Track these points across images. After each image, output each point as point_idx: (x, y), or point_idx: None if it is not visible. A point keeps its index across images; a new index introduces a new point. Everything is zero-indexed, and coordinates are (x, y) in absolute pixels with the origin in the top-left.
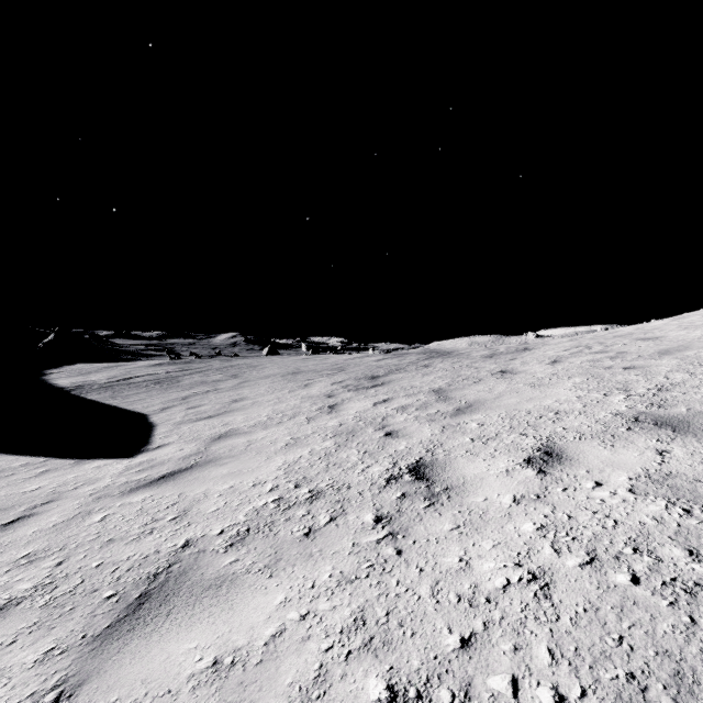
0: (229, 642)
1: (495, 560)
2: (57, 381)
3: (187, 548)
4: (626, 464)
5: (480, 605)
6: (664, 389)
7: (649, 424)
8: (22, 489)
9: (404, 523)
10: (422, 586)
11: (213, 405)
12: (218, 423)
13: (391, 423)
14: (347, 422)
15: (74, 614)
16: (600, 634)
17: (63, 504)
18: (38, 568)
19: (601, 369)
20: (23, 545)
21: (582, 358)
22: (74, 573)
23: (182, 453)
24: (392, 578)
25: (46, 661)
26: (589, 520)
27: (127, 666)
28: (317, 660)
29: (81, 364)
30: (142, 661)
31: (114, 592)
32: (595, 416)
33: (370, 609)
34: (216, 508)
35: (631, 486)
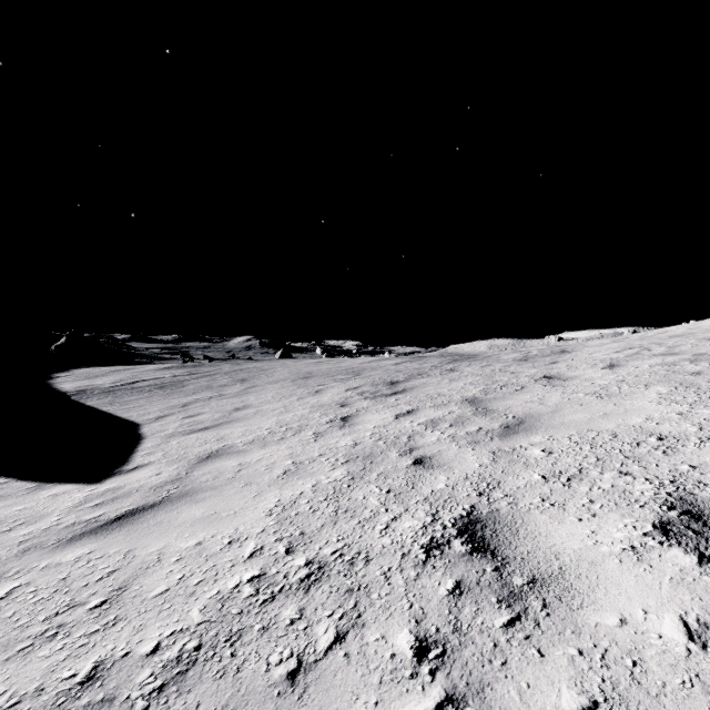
0: None
1: None
2: (62, 385)
3: (88, 688)
4: None
5: None
6: None
7: None
8: None
9: (473, 668)
10: None
11: (213, 414)
12: (211, 437)
13: (420, 444)
14: (363, 441)
15: None
16: None
17: None
18: None
19: (687, 375)
20: None
21: (648, 361)
22: None
23: (158, 478)
24: None
25: None
26: None
27: None
28: None
29: (92, 367)
30: None
31: None
32: None
33: None
34: (166, 586)
35: None
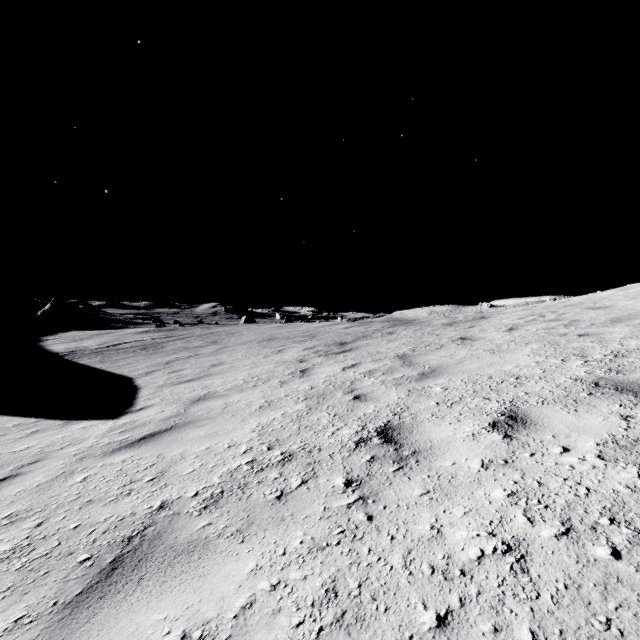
0: (198, 613)
1: (468, 529)
2: (52, 347)
3: (162, 510)
4: (592, 429)
5: (455, 578)
6: (620, 355)
7: (610, 389)
8: (12, 449)
9: (374, 487)
10: (394, 555)
11: (194, 370)
12: (197, 386)
13: (359, 387)
14: (318, 386)
15: (47, 579)
16: (585, 615)
17: (48, 464)
18: (19, 529)
19: (556, 336)
20: (7, 505)
21: (537, 326)
22: (52, 535)
23: (163, 414)
24: (364, 545)
25: (15, 631)
26: (560, 487)
27: (95, 638)
28: (288, 637)
29: (75, 331)
30: (110, 633)
31: (89, 556)
32: (556, 381)
33: (342, 579)
34: (192, 469)
35: (599, 451)
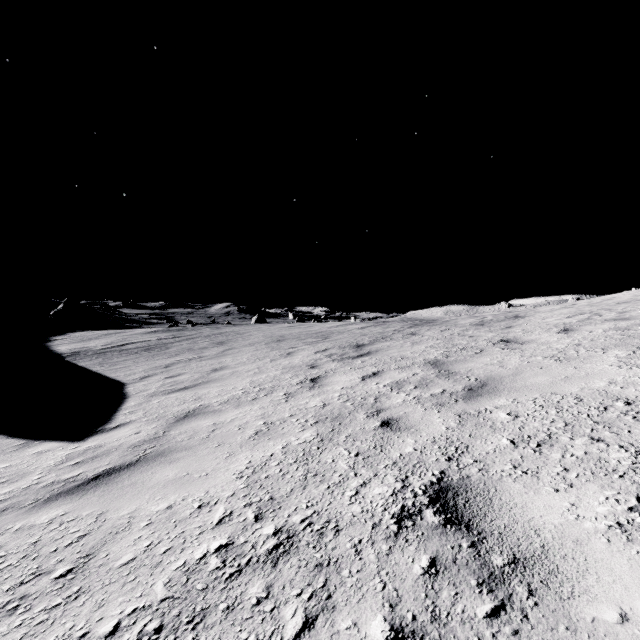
0: None
1: None
2: (58, 347)
3: None
4: None
5: None
6: None
7: None
8: None
9: None
10: None
11: (192, 375)
12: (190, 396)
13: (387, 406)
14: (332, 402)
15: None
16: None
17: None
18: None
19: None
20: None
21: (602, 326)
22: None
23: (137, 437)
24: None
25: None
26: None
27: None
28: None
29: (86, 331)
30: None
31: None
32: None
33: None
34: (133, 555)
35: None
